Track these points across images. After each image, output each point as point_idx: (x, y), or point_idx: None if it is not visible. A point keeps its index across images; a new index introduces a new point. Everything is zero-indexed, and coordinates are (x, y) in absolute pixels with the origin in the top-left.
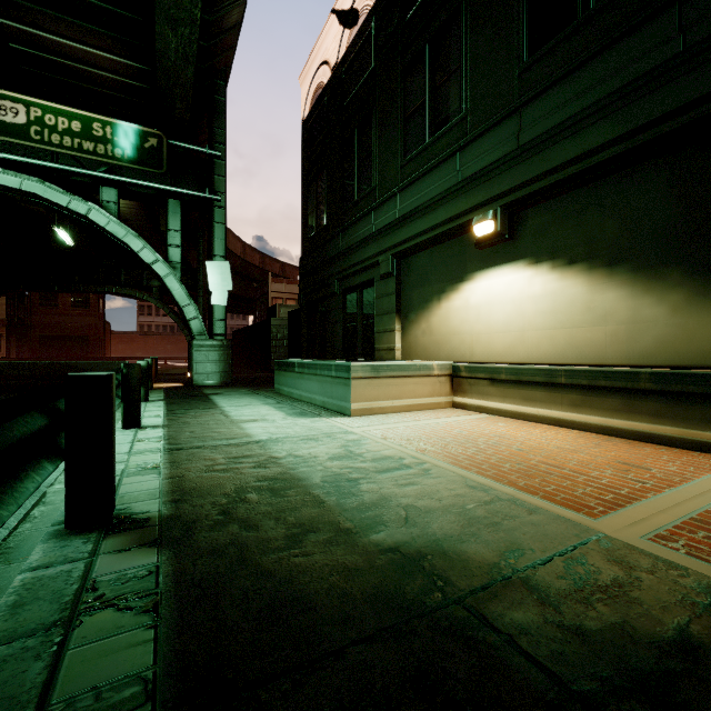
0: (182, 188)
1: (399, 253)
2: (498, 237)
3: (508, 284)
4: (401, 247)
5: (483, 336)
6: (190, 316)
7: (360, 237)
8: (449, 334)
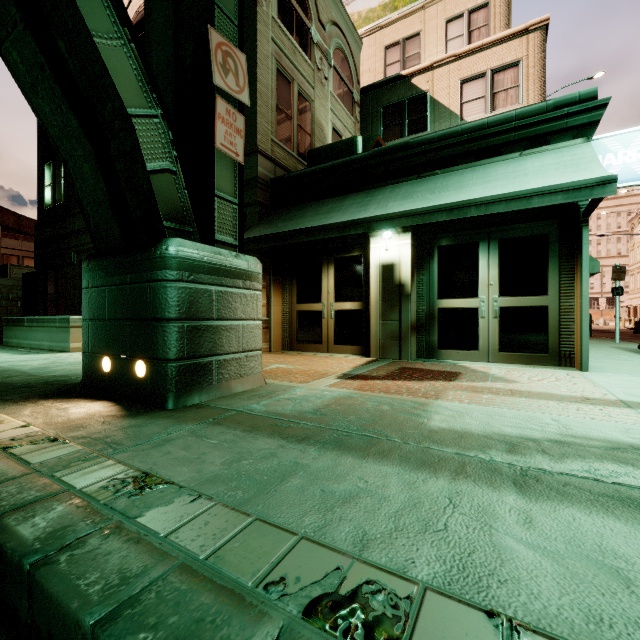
0: None
1: None
2: None
3: None
4: None
5: None
6: None
7: None
8: None
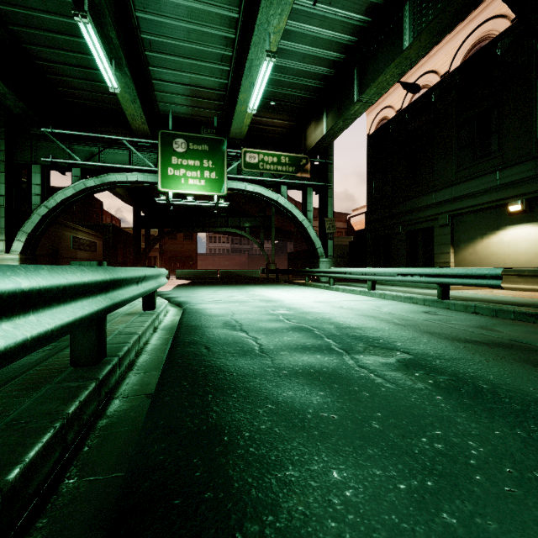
0: (315, 182)
1: (454, 215)
2: (523, 212)
3: (528, 232)
4: (456, 212)
5: (512, 255)
6: (317, 246)
7: (422, 204)
8: (489, 255)
